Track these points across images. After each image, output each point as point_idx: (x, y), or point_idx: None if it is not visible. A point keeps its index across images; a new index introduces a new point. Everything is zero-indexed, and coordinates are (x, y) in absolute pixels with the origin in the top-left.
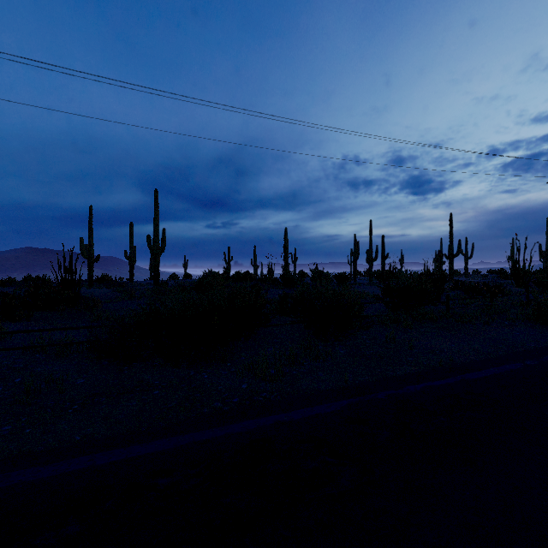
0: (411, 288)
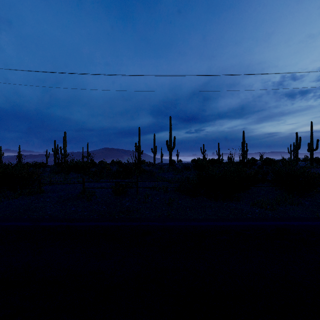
0: None
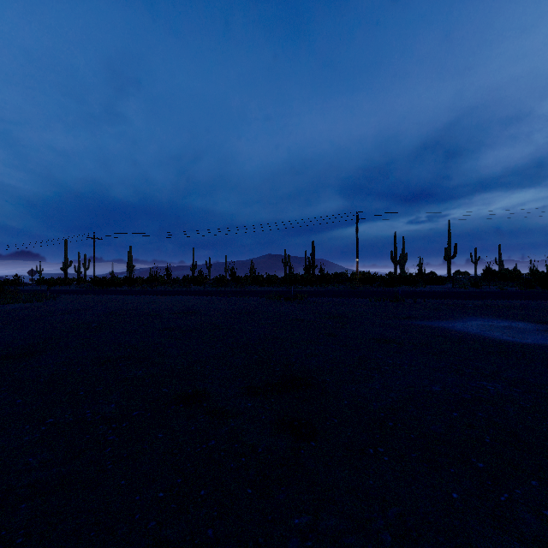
0: None
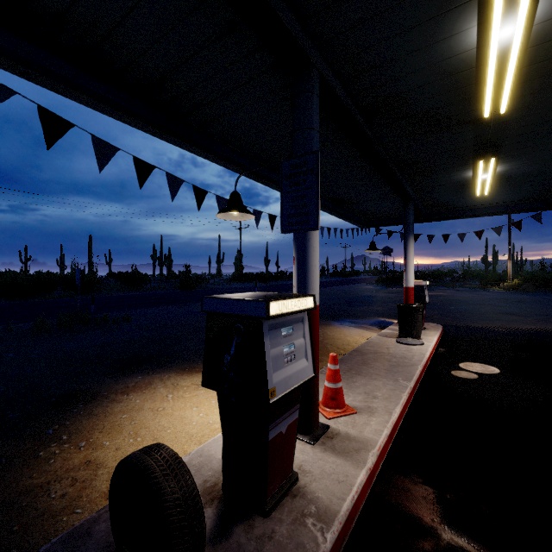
0: (136, 278)
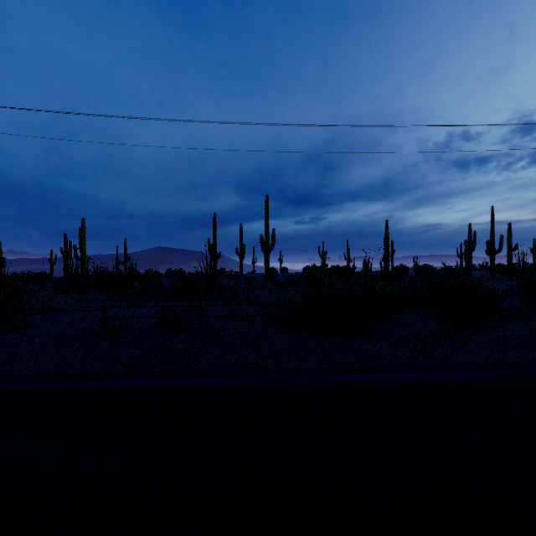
0: None
